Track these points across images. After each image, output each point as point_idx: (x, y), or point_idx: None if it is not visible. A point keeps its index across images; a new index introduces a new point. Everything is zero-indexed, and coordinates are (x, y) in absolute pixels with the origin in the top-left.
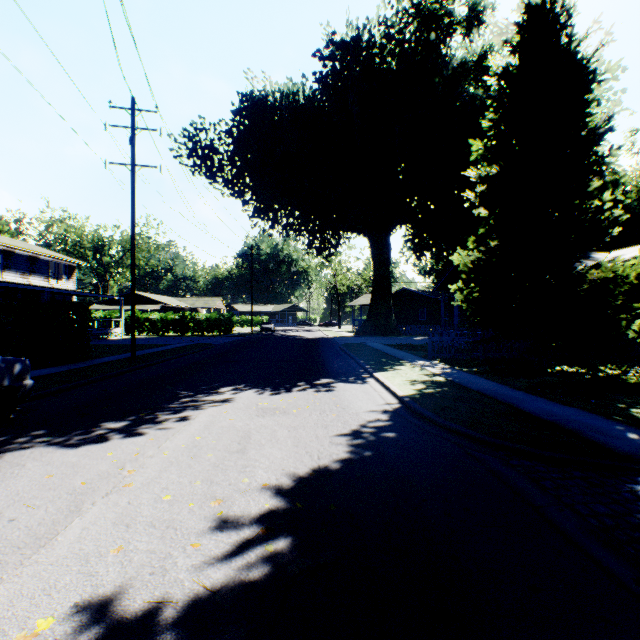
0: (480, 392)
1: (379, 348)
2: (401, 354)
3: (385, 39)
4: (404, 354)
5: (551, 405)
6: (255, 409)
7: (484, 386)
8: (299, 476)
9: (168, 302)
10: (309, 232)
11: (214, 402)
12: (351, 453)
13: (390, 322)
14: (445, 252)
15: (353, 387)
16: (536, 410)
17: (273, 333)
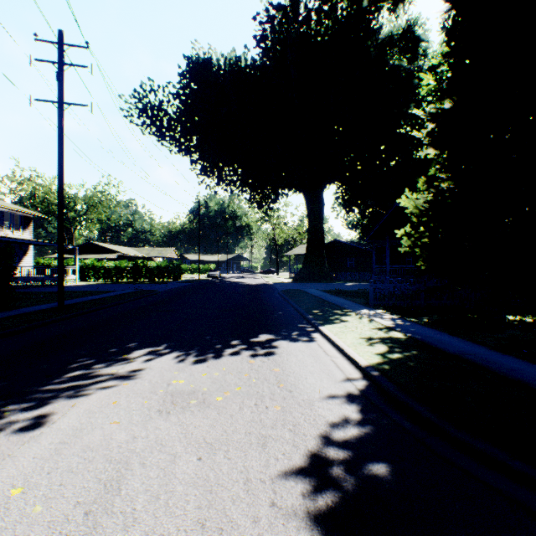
0: (462, 358)
1: (317, 294)
2: (341, 301)
3: (322, 1)
4: (344, 301)
5: None
6: (162, 395)
7: (458, 347)
8: None
9: (124, 252)
10: (250, 187)
11: (110, 379)
12: None
13: (323, 269)
14: (371, 208)
15: (298, 348)
16: None
17: (218, 279)
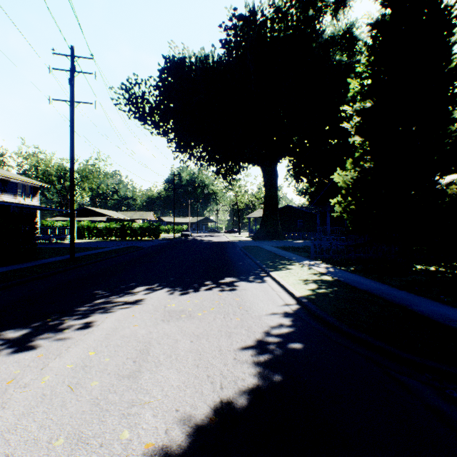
0: (368, 292)
1: (271, 250)
2: (289, 255)
3: (275, 12)
4: (291, 255)
5: (441, 307)
6: (162, 312)
7: (369, 285)
8: (196, 424)
9: (112, 215)
10: (217, 162)
11: (125, 304)
12: (259, 378)
13: (277, 230)
14: (317, 178)
15: (253, 286)
16: (432, 313)
17: (190, 238)
